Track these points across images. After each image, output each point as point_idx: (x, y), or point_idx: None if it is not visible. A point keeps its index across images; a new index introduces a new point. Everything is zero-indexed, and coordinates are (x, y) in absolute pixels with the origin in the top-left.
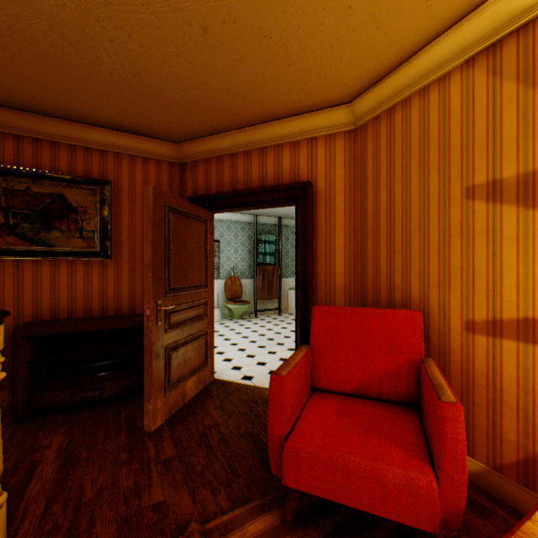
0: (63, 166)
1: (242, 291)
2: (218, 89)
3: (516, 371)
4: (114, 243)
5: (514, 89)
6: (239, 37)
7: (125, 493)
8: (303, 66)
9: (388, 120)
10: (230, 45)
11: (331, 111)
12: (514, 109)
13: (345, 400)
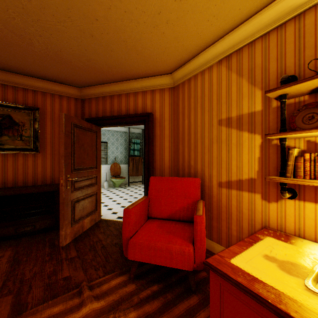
0: (10, 98)
1: (121, 171)
2: (101, 63)
3: (236, 204)
4: (42, 143)
5: (236, 77)
6: (111, 40)
7: (48, 274)
8: (145, 56)
9: (188, 84)
10: (106, 43)
11: (162, 77)
12: (236, 86)
13: (163, 221)
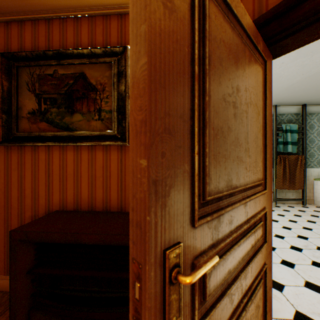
0: (84, 42)
1: None
2: None
3: None
4: None
5: None
6: None
7: None
8: None
9: None
10: None
11: None
12: None
13: None
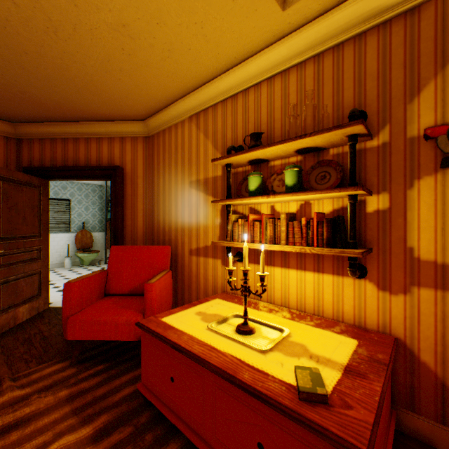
0: None
1: (93, 242)
2: (43, 97)
3: (204, 271)
4: None
5: (203, 138)
6: (51, 76)
7: None
8: (104, 98)
9: (164, 136)
10: (46, 78)
11: (133, 123)
12: (203, 147)
13: (123, 297)
